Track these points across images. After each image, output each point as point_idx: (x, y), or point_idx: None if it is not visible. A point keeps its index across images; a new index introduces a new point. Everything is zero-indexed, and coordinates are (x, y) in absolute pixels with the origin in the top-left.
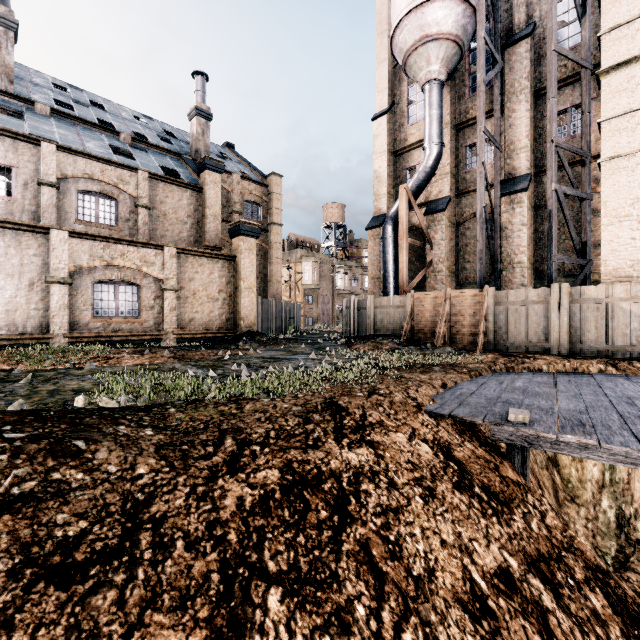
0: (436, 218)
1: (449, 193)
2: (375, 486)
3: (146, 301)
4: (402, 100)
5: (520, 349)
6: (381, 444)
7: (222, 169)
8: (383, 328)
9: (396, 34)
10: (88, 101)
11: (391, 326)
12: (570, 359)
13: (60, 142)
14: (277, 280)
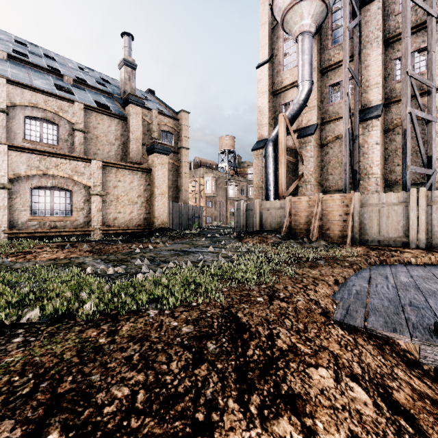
0: (306, 140)
1: (316, 121)
2: None
3: (77, 204)
4: (279, 53)
5: (382, 243)
6: (305, 400)
7: (142, 103)
8: (266, 225)
9: None
10: (42, 54)
11: (273, 224)
12: (432, 252)
13: (11, 78)
14: (185, 189)
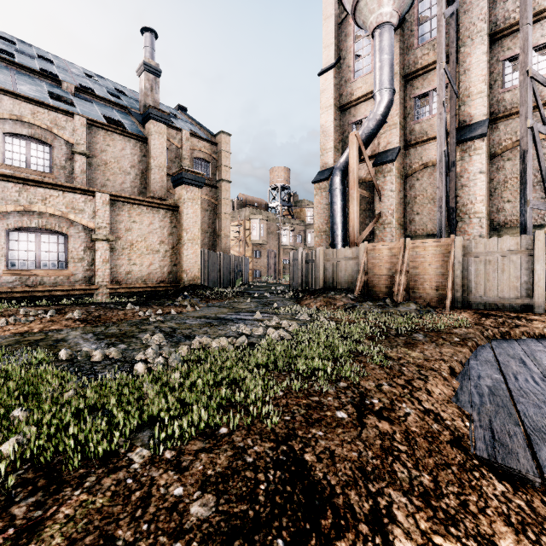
0: (385, 169)
1: (398, 144)
2: None
3: (74, 252)
4: (348, 55)
5: (494, 306)
6: None
7: (167, 120)
8: (333, 281)
9: None
10: (35, 54)
11: (342, 279)
12: None
13: None
14: (226, 235)
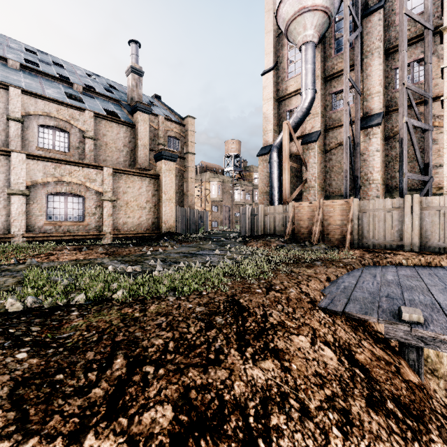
0: (310, 147)
1: (319, 128)
2: (286, 417)
3: (89, 209)
4: (284, 60)
5: (379, 246)
6: (286, 353)
7: (150, 111)
8: (271, 229)
9: (280, 7)
10: (51, 61)
11: (277, 228)
12: (423, 255)
13: (25, 88)
14: (191, 194)
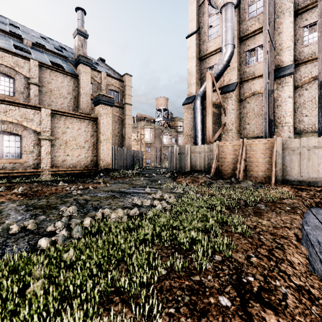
0: (228, 96)
1: (236, 80)
2: None
3: (26, 147)
4: (205, 25)
5: (303, 183)
6: None
7: (91, 64)
8: (196, 166)
9: None
10: (8, 23)
11: (202, 165)
12: None
13: None
14: (129, 137)
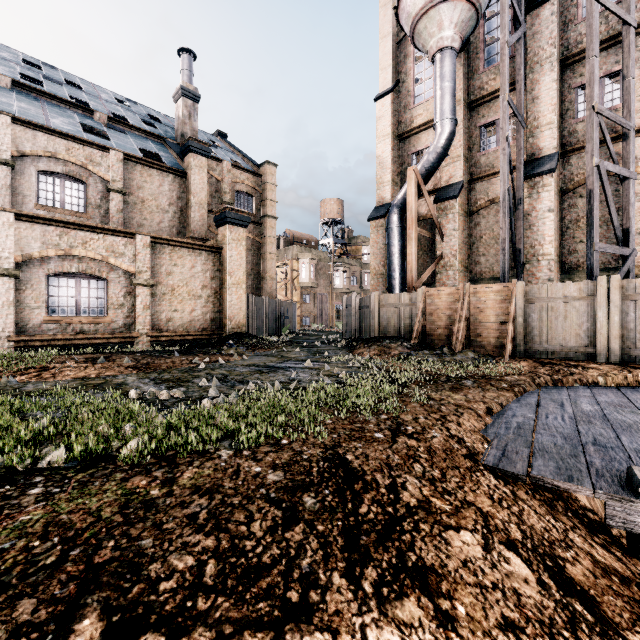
0: (447, 206)
1: (462, 178)
2: None
3: (114, 298)
4: (408, 78)
5: (557, 355)
6: (441, 575)
7: (208, 152)
8: (389, 329)
9: None
10: (63, 80)
11: (399, 327)
12: (629, 369)
13: (18, 115)
14: (271, 277)
